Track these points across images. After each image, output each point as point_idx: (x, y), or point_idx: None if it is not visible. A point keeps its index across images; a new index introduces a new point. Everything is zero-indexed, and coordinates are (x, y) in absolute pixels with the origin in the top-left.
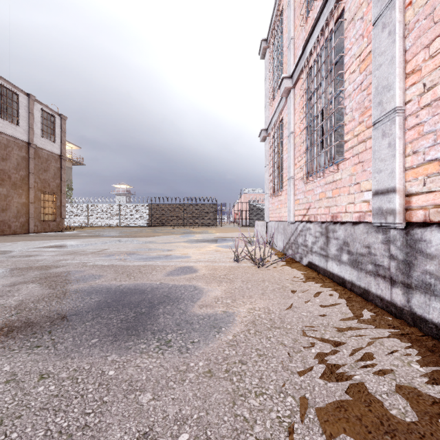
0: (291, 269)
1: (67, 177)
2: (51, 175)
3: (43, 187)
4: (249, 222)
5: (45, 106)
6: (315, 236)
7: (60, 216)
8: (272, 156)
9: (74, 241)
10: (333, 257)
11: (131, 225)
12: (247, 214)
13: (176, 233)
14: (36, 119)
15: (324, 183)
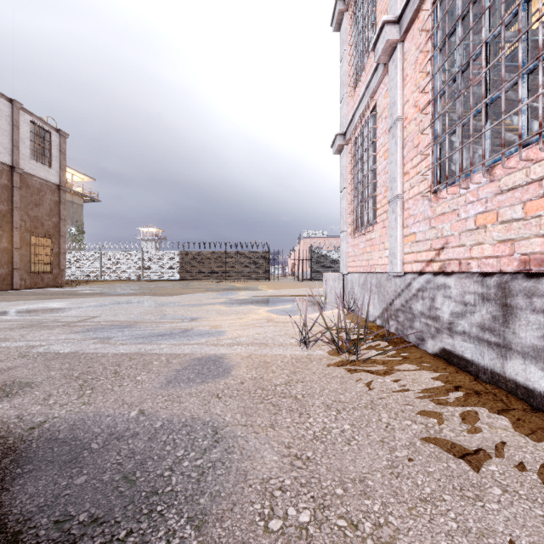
0: (414, 366)
1: (77, 216)
2: (45, 211)
3: (34, 227)
4: (311, 274)
5: (36, 117)
6: (462, 301)
7: (58, 266)
8: (354, 173)
9: (60, 302)
10: (528, 352)
11: (157, 279)
12: (307, 264)
13: (213, 289)
14: (24, 134)
15: (495, 193)
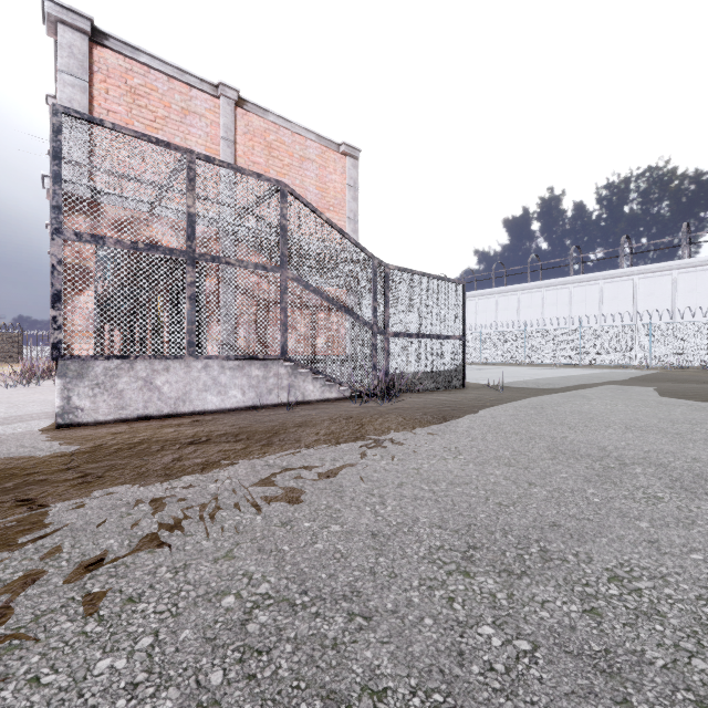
0: None
1: None
2: None
3: None
4: None
5: None
6: None
7: None
8: None
9: None
10: None
11: None
12: None
13: None
14: None
15: None
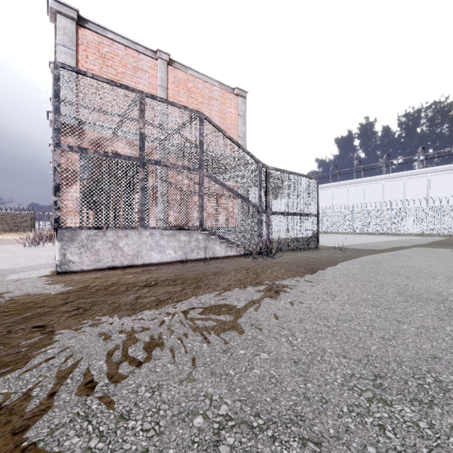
0: None
1: None
2: None
3: None
4: None
5: None
6: None
7: None
8: None
9: None
10: None
11: None
12: None
13: None
14: None
15: None
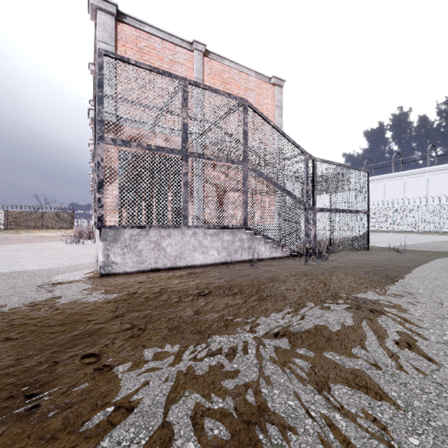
0: None
1: None
2: None
3: None
4: None
5: None
6: None
7: None
8: None
9: None
10: None
11: None
12: None
13: (43, 232)
14: None
15: None
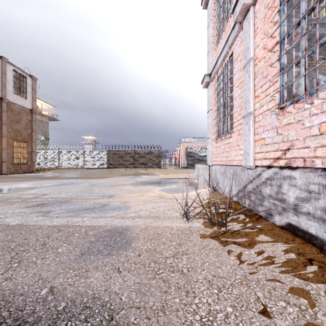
0: (269, 238)
1: (45, 129)
2: (22, 126)
3: (15, 135)
4: (187, 165)
5: (17, 68)
6: (306, 189)
7: (31, 160)
8: (216, 100)
9: (27, 184)
10: None
11: (93, 167)
12: (184, 158)
13: (126, 174)
14: (9, 78)
15: None
